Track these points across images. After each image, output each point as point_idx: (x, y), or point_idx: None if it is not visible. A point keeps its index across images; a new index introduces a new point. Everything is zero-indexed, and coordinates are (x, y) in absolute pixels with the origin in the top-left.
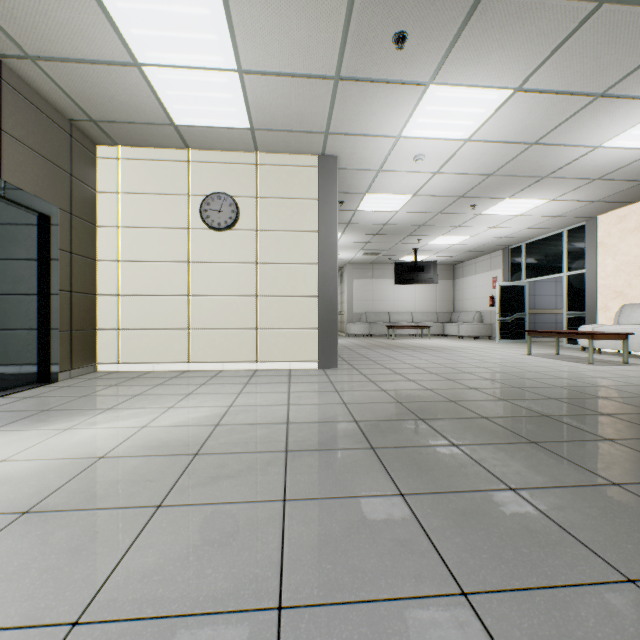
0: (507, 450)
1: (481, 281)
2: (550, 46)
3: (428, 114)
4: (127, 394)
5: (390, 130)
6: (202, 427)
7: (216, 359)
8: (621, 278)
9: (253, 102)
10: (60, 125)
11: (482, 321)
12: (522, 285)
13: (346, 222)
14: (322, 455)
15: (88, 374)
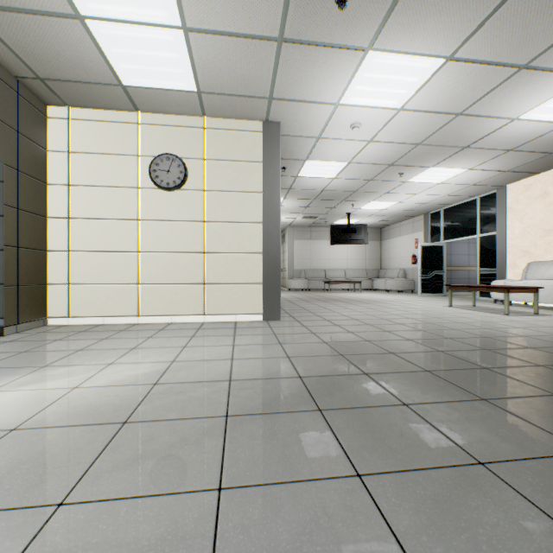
0: (460, 410)
1: (405, 242)
2: (484, 13)
3: (366, 81)
4: (69, 349)
5: (330, 97)
6: (138, 387)
7: (165, 312)
8: (527, 239)
9: (199, 63)
10: (5, 81)
11: (406, 277)
12: (441, 245)
13: (288, 187)
14: (266, 421)
15: (37, 328)
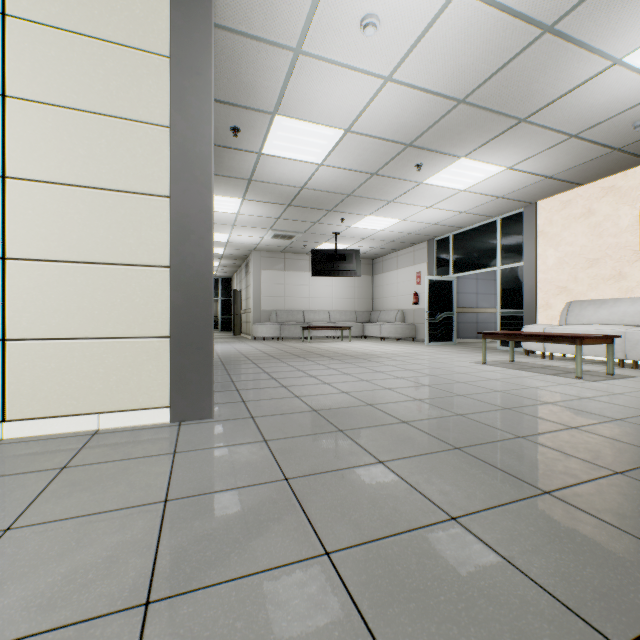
0: None
1: (403, 276)
2: None
3: None
4: None
5: None
6: None
7: None
8: (565, 271)
9: None
10: None
11: (405, 321)
12: (450, 280)
13: (247, 177)
14: None
15: None
